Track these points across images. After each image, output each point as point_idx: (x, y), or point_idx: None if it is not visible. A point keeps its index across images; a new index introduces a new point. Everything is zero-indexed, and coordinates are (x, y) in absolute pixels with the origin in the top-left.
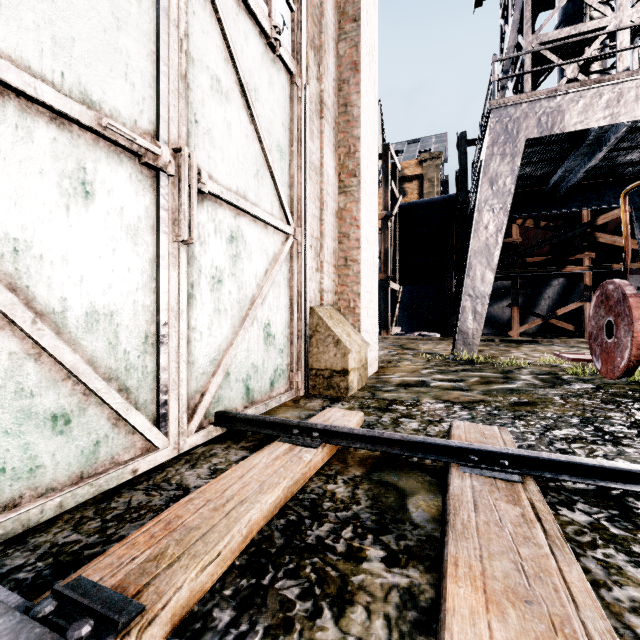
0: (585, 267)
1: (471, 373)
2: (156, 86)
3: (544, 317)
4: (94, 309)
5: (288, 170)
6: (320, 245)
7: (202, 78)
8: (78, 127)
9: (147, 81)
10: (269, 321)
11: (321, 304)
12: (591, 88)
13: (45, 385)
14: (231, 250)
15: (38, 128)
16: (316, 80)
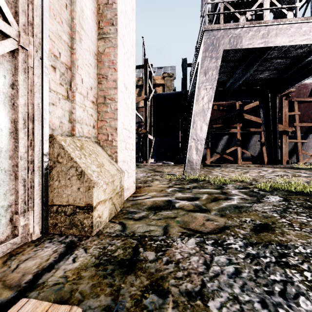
0: (239, 130)
1: (200, 190)
2: None
3: (221, 154)
4: None
5: None
6: (71, 74)
7: None
8: None
9: None
10: None
11: (72, 134)
12: (255, 26)
13: None
14: None
15: None
16: None
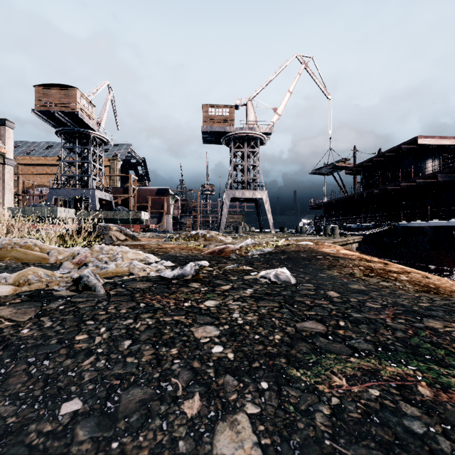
0: None
1: None
2: None
3: None
4: None
5: None
6: None
7: None
8: None
9: None
10: None
11: None
12: (65, 189)
13: None
14: None
15: None
16: None
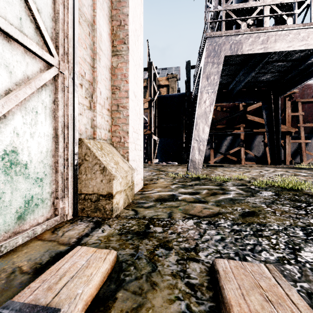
0: (242, 130)
1: (201, 186)
2: None
3: (224, 154)
4: None
5: (52, 3)
6: (93, 88)
7: None
8: None
9: None
10: (15, 148)
11: (94, 138)
12: (255, 33)
13: None
14: None
15: None
16: None
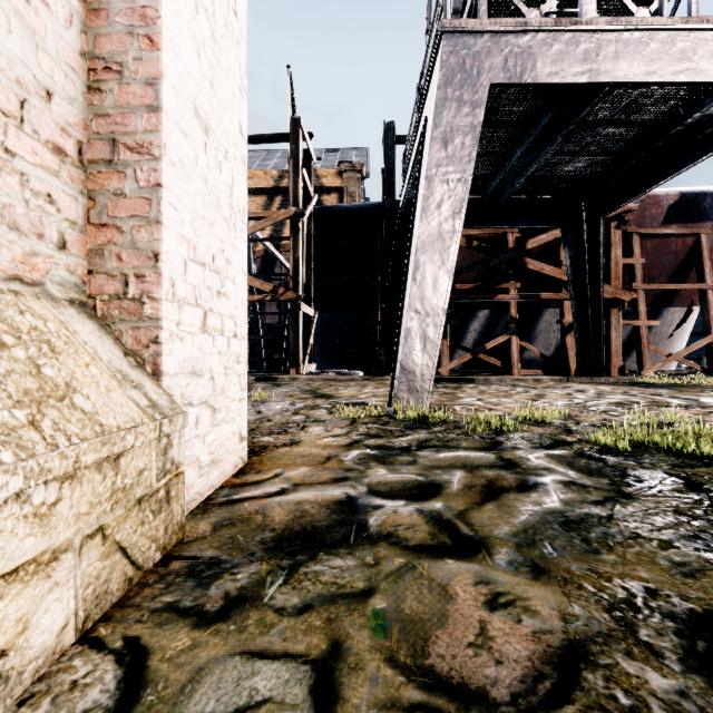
0: (516, 295)
1: (439, 454)
2: None
3: (474, 351)
4: None
5: None
6: None
7: None
8: None
9: None
10: None
11: None
12: (566, 30)
13: None
14: None
15: None
16: None
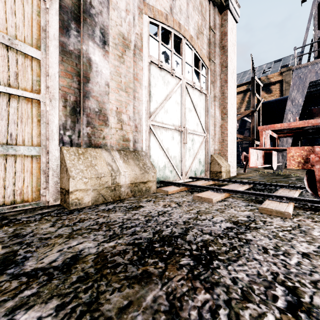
0: None
1: (272, 177)
2: (180, 117)
3: None
4: (174, 156)
5: (205, 119)
6: (214, 137)
7: (187, 110)
8: (172, 129)
9: (179, 117)
10: (200, 158)
11: (214, 153)
12: None
13: (170, 166)
14: (192, 143)
15: (169, 131)
16: (213, 91)
